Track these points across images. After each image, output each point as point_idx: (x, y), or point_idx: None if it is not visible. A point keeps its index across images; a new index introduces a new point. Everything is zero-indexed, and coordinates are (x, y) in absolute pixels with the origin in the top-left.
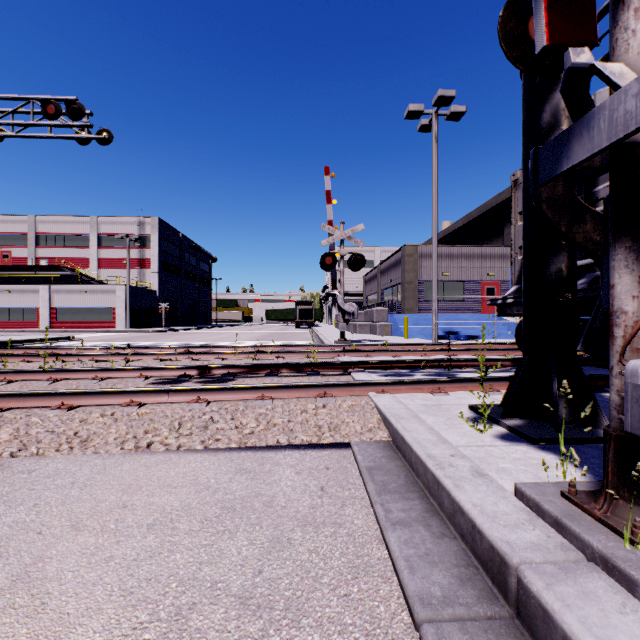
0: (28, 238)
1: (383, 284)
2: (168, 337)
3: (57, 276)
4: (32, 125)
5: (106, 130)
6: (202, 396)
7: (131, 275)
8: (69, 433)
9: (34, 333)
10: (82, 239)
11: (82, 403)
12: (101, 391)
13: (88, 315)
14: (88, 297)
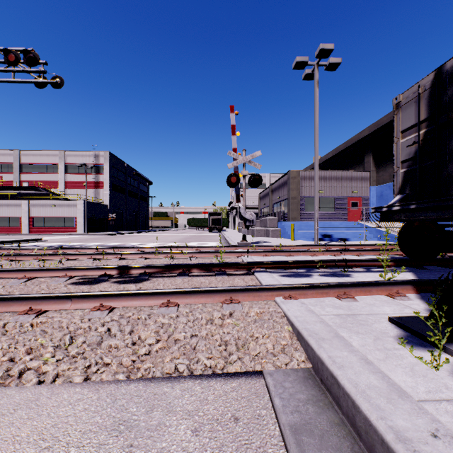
0: (14, 166)
1: (273, 200)
2: (113, 239)
3: (35, 194)
4: None
5: (58, 77)
6: (106, 302)
7: (89, 193)
8: None
9: (16, 236)
10: (53, 167)
11: None
12: (1, 298)
13: (56, 223)
14: (56, 209)
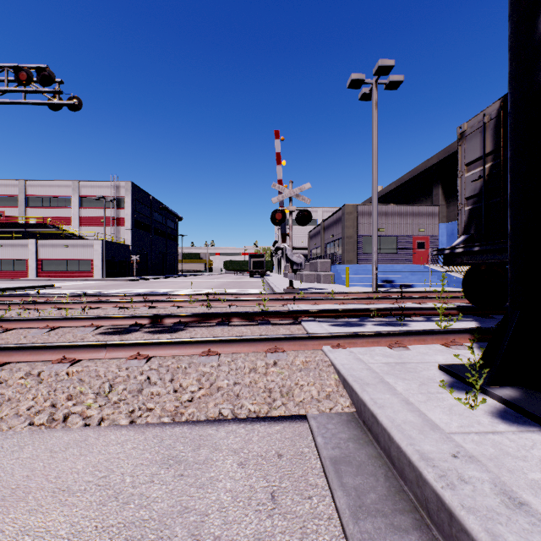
0: (19, 200)
1: (326, 239)
2: (137, 285)
3: (44, 232)
4: (6, 91)
5: (76, 97)
6: (143, 351)
7: (108, 231)
8: None
9: (22, 282)
10: (65, 200)
11: (10, 359)
12: (32, 346)
13: (70, 266)
14: (70, 250)
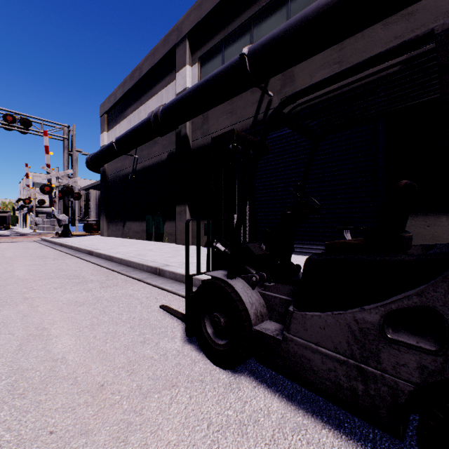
0: None
1: None
2: None
3: None
4: None
5: None
6: None
7: None
8: None
9: None
10: None
11: None
12: None
13: None
14: None
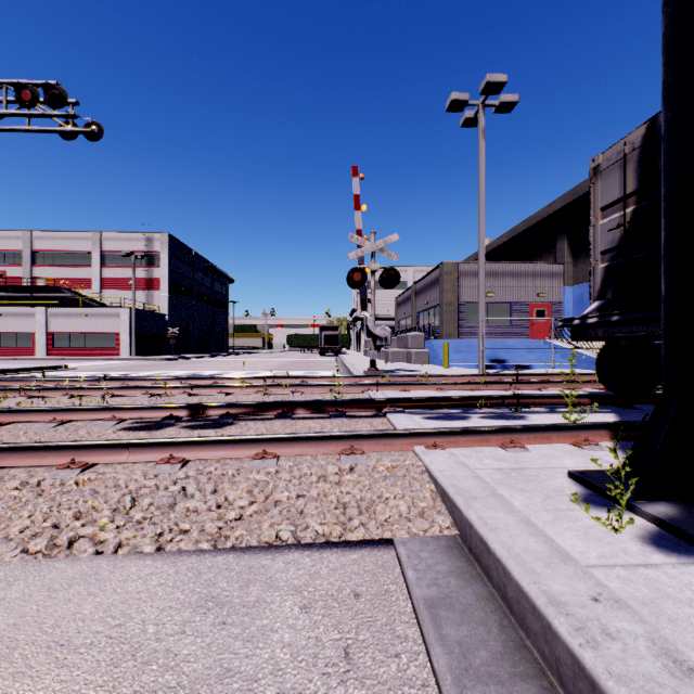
0: (23, 256)
1: (418, 306)
2: (175, 366)
3: (56, 298)
4: (5, 115)
5: (95, 123)
6: (177, 453)
7: (138, 297)
8: None
9: (27, 361)
10: (83, 257)
11: (2, 464)
12: (31, 446)
13: (89, 341)
14: (89, 321)
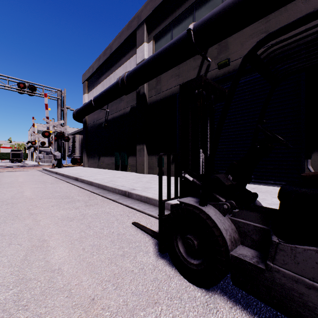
0: None
1: None
2: None
3: None
4: None
5: None
6: (15, 168)
7: None
8: (0, 171)
9: None
10: None
11: None
12: None
13: None
14: None
